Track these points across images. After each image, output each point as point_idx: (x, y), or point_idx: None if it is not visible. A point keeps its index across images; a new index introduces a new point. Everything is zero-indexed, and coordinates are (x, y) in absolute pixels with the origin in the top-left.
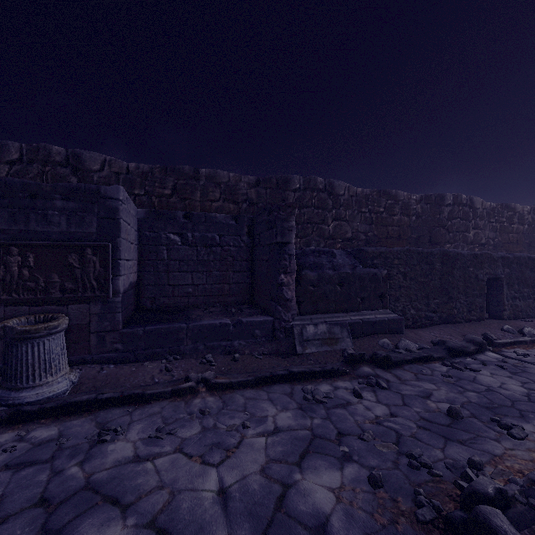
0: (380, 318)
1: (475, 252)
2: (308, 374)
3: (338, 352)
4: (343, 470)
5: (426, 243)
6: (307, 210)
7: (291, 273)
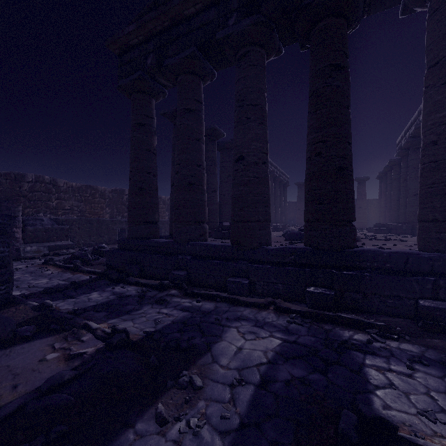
0: (64, 243)
1: (113, 219)
2: (24, 259)
3: (41, 255)
4: (27, 265)
5: (115, 213)
6: (37, 193)
7: (19, 228)
